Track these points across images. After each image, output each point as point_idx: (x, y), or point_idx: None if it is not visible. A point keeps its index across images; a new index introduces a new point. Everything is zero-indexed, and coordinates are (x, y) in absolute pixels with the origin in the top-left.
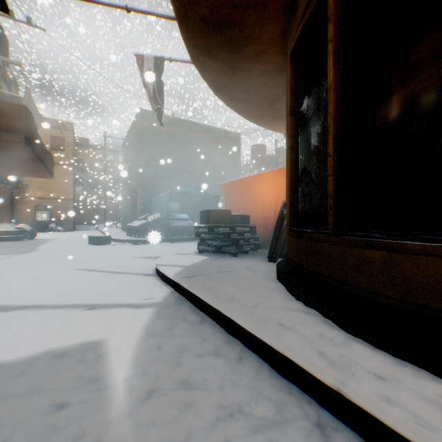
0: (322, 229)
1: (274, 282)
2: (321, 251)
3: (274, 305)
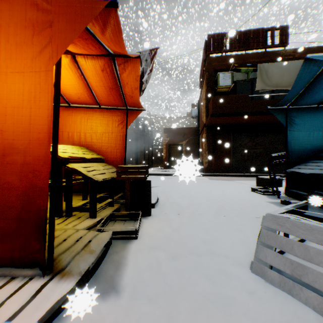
0: None
1: None
2: None
3: None
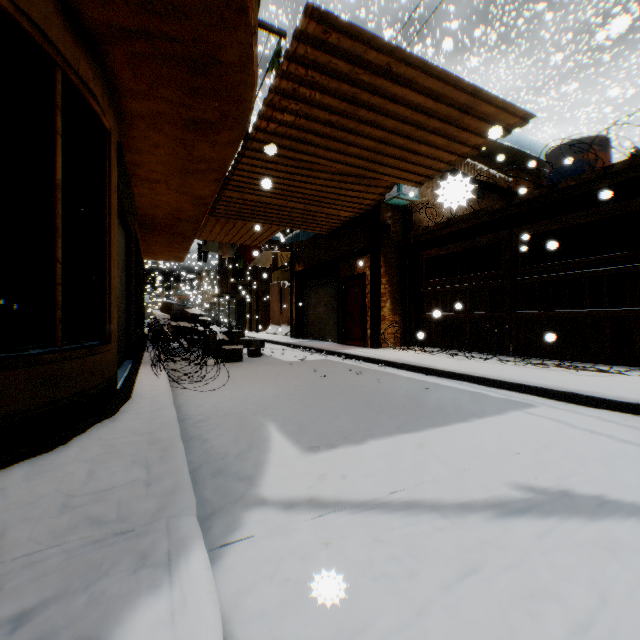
0: (18, 350)
1: (5, 475)
2: (64, 371)
3: (121, 433)
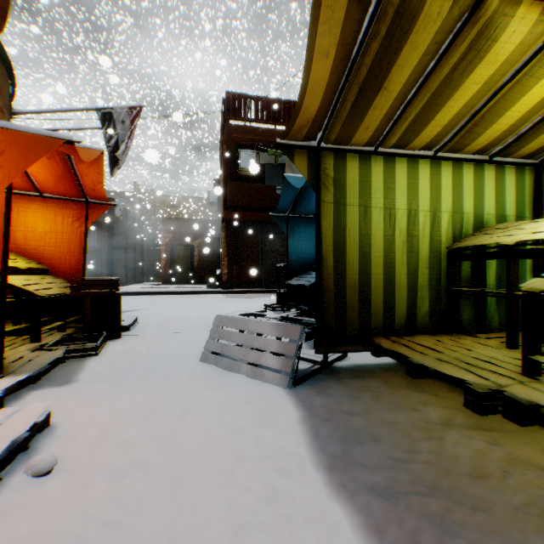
0: None
1: None
2: None
3: None
